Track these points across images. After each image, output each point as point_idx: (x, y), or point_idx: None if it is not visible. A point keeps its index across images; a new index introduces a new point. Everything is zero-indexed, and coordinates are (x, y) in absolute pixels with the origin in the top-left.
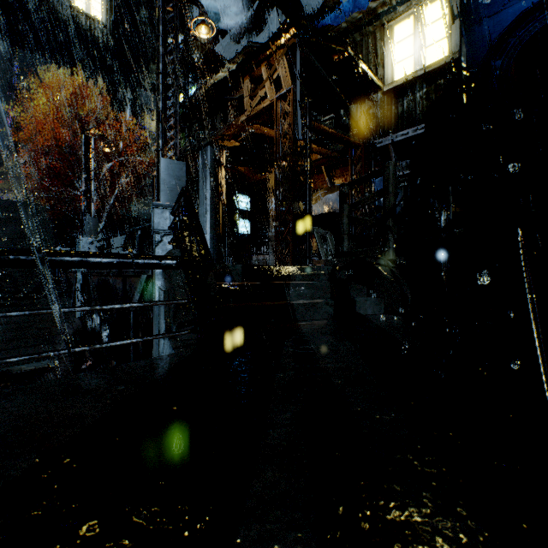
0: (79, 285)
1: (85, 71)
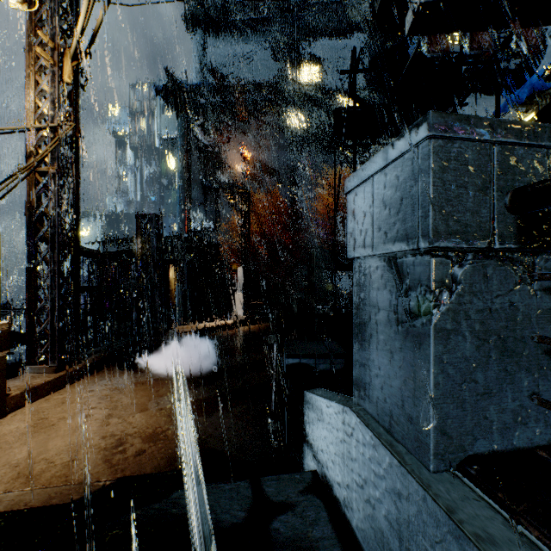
0: (343, 298)
1: (350, 150)
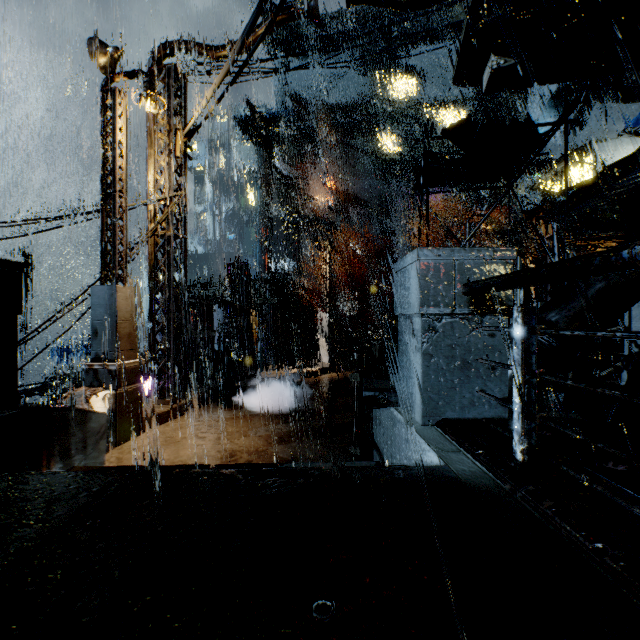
0: None
1: None
